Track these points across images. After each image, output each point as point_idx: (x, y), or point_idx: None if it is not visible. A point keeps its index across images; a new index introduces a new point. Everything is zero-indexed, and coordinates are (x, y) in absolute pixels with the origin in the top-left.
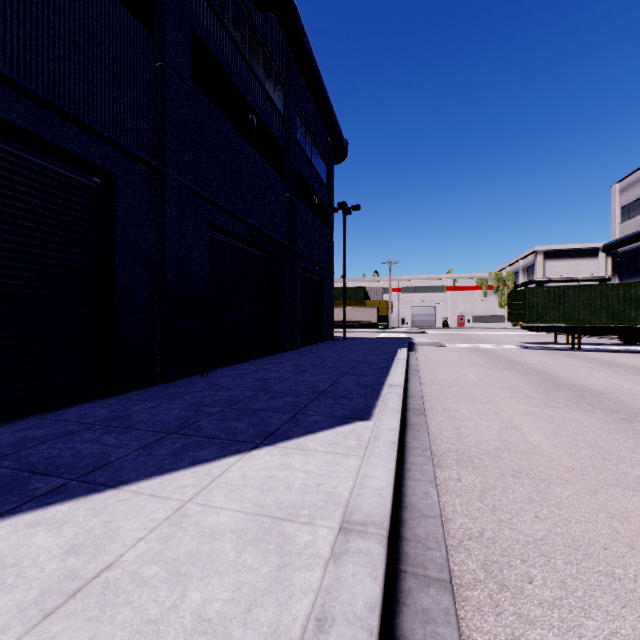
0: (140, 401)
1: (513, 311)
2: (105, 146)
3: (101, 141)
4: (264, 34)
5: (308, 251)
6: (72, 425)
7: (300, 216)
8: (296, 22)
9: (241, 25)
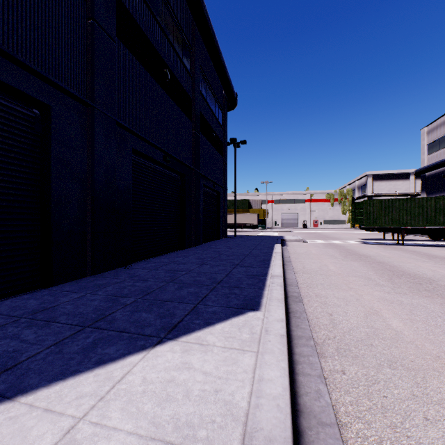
0: (69, 292)
1: (356, 217)
2: (41, 83)
3: (38, 78)
4: (175, 10)
5: (209, 173)
6: (1, 318)
7: (203, 147)
8: (199, 2)
9: (158, 1)
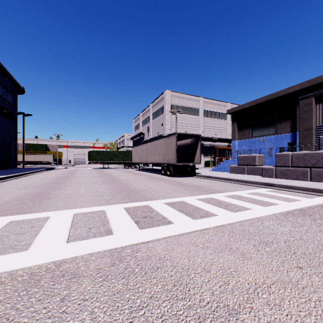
0: None
1: (88, 157)
2: None
3: None
4: None
5: (1, 132)
6: None
7: None
8: None
9: None
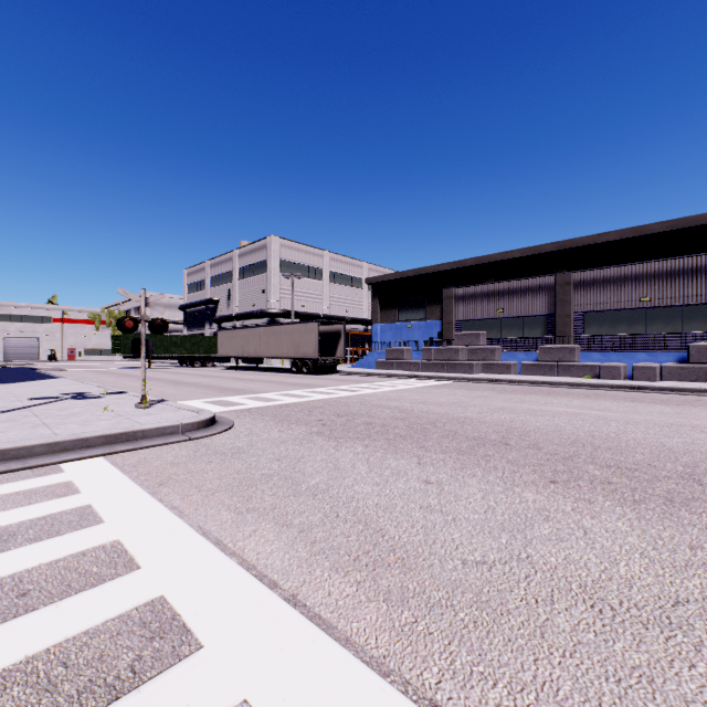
0: None
1: (116, 347)
2: None
3: None
4: None
5: None
6: None
7: None
8: None
9: None
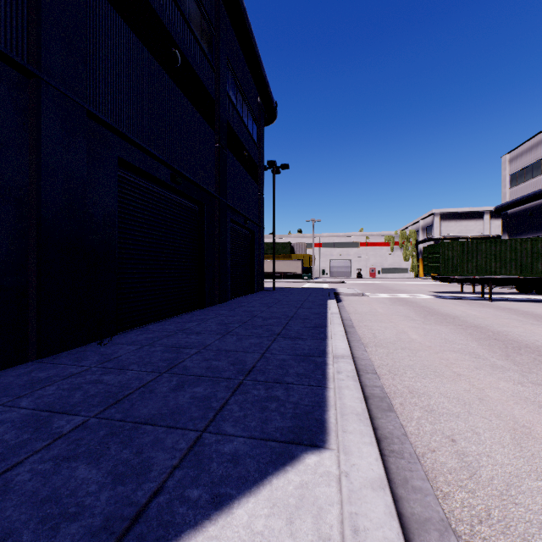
0: None
1: (430, 264)
2: None
3: None
4: None
5: (239, 204)
6: None
7: (231, 169)
8: None
9: None
